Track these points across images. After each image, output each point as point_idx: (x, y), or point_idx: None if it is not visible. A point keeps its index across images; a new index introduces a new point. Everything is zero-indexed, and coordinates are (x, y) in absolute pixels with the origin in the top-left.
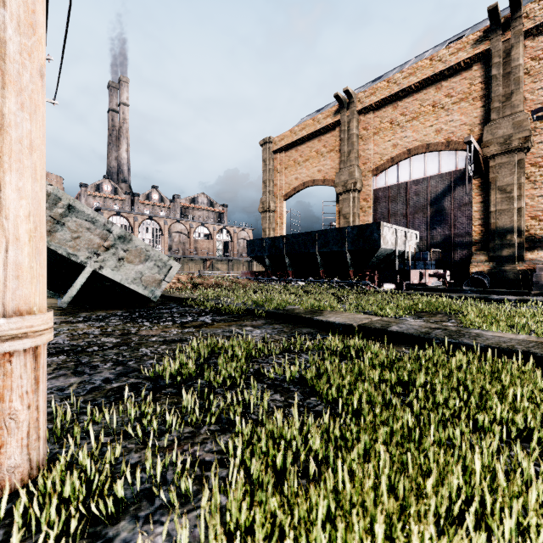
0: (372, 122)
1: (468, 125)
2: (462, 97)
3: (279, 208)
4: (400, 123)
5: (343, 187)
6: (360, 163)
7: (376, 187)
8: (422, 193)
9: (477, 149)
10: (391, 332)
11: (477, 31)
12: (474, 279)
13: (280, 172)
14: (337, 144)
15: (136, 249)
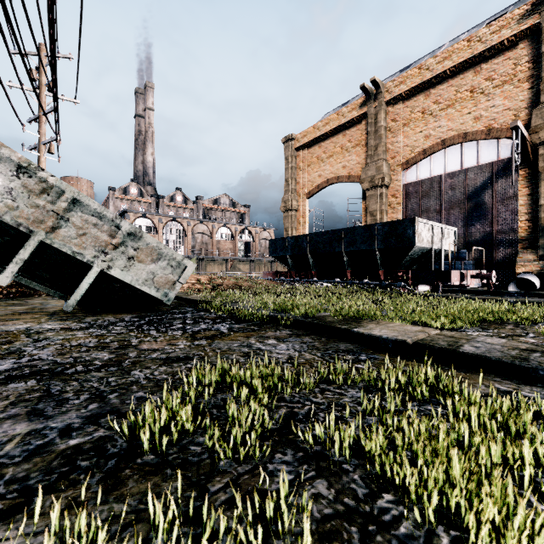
0: (401, 113)
1: (513, 110)
2: (506, 79)
3: (302, 206)
4: (432, 112)
5: (369, 183)
6: (388, 157)
7: (406, 181)
8: (459, 186)
9: (524, 135)
10: (466, 354)
11: (523, 5)
12: (520, 280)
13: (303, 170)
14: (363, 138)
15: (147, 247)
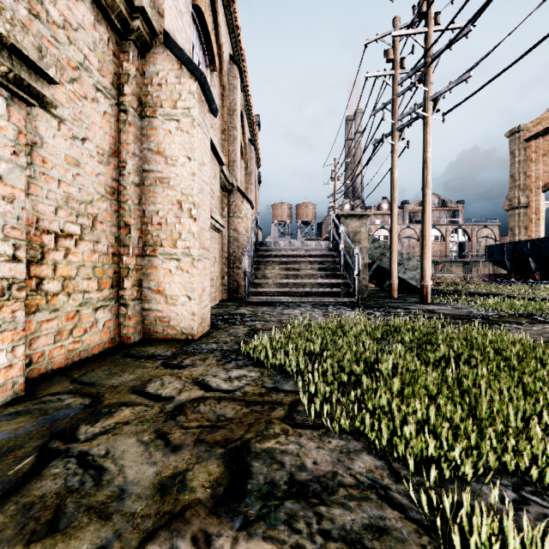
0: None
1: None
2: None
3: (534, 202)
4: None
5: None
6: None
7: None
8: None
9: None
10: (542, 299)
11: None
12: None
13: (535, 161)
14: None
15: (412, 264)
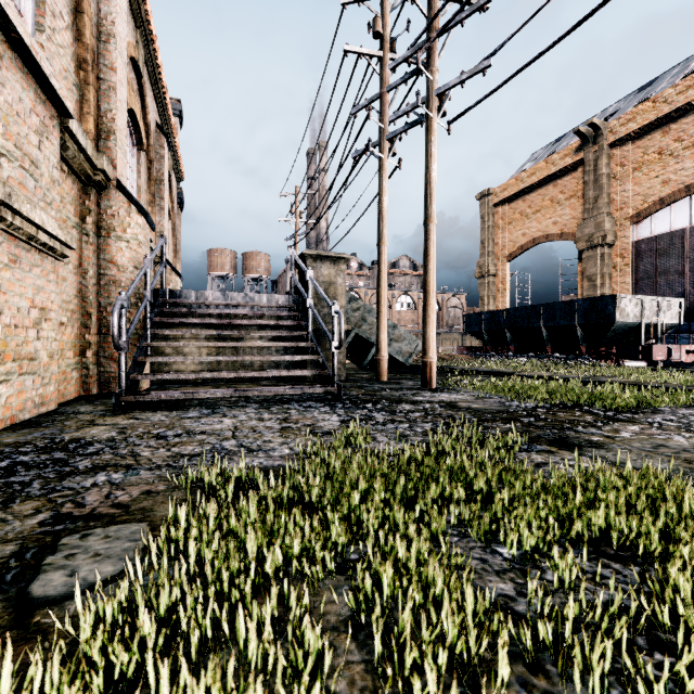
0: (630, 155)
1: None
2: None
3: (501, 271)
4: (673, 152)
5: (586, 243)
6: (612, 209)
7: (636, 238)
8: None
9: None
10: (552, 378)
11: None
12: None
13: (502, 229)
14: (579, 188)
15: (398, 333)
